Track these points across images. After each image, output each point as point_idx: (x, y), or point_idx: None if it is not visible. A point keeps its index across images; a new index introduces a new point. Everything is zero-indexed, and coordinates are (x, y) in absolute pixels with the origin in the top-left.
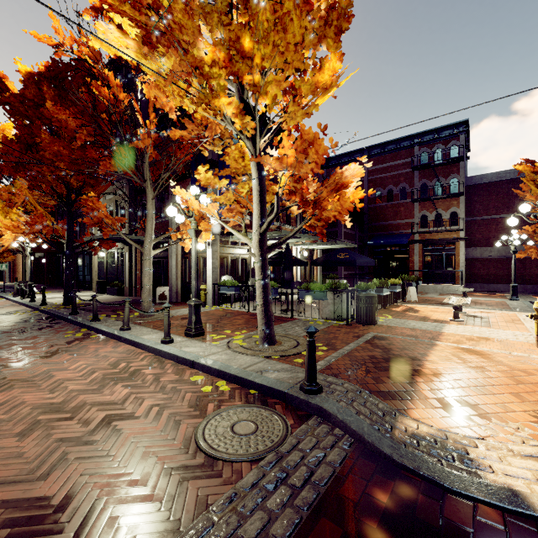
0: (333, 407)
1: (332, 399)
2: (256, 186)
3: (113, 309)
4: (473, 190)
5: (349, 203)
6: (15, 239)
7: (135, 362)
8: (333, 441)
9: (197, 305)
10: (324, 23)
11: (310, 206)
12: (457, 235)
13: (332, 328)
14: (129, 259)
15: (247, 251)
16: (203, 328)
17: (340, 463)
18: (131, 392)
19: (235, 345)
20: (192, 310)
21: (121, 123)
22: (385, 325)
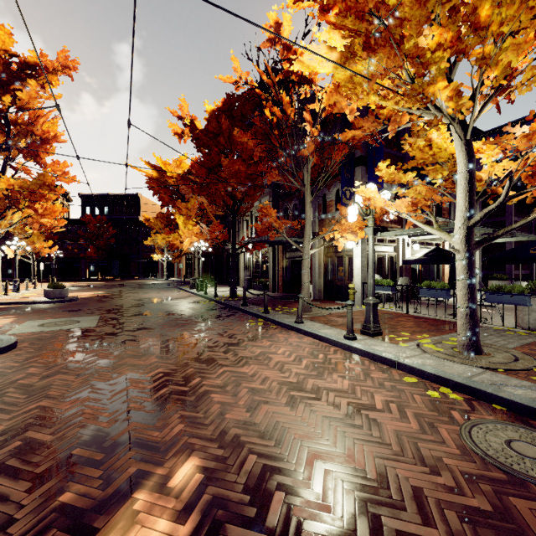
0: None
1: None
2: (464, 173)
3: (270, 303)
4: None
5: None
6: (190, 244)
7: (330, 355)
8: None
9: (374, 304)
10: None
11: None
12: None
13: None
14: (273, 259)
15: (393, 249)
16: (380, 327)
17: None
18: (352, 383)
19: (430, 350)
20: (369, 309)
21: (290, 136)
22: None
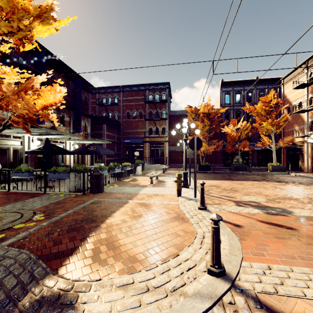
0: None
1: None
2: None
3: None
4: (172, 118)
5: (31, 103)
6: None
7: None
8: None
9: None
10: None
11: (1, 102)
12: (165, 139)
13: (69, 198)
14: None
15: (20, 143)
16: None
17: None
18: None
19: None
20: None
21: None
22: (109, 192)
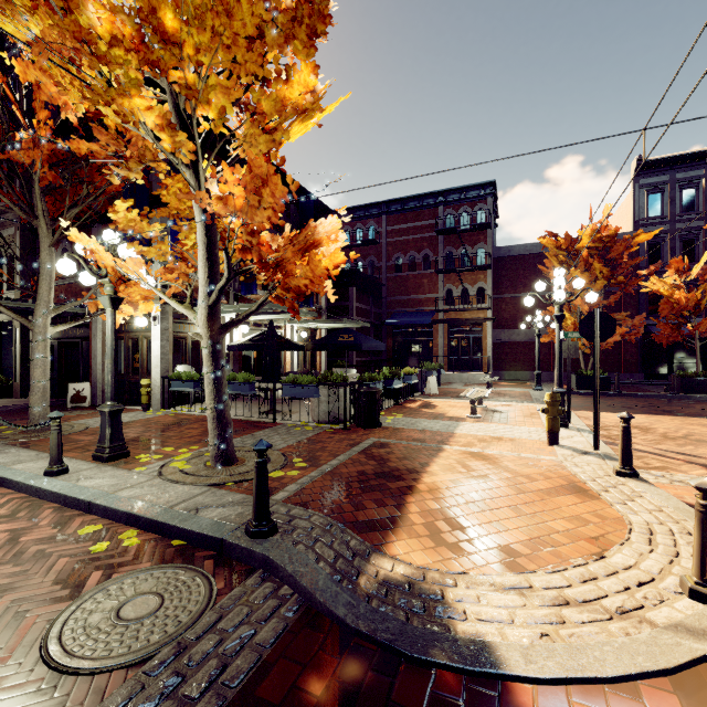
0: (284, 554)
1: (288, 542)
2: (202, 236)
3: None
4: (501, 263)
5: (321, 268)
6: None
7: None
8: (273, 608)
9: (114, 412)
10: (291, 18)
11: (272, 270)
12: (484, 315)
13: (324, 434)
14: (23, 339)
15: None
16: (125, 446)
17: (272, 643)
18: None
19: (172, 470)
20: (105, 420)
21: None
22: (392, 427)
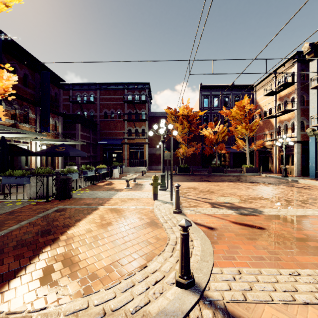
0: None
1: None
2: None
3: None
4: (152, 119)
5: None
6: None
7: None
8: None
9: None
10: None
11: None
12: (145, 141)
13: (28, 206)
14: None
15: None
16: None
17: None
18: None
19: None
20: None
21: None
22: (79, 198)
